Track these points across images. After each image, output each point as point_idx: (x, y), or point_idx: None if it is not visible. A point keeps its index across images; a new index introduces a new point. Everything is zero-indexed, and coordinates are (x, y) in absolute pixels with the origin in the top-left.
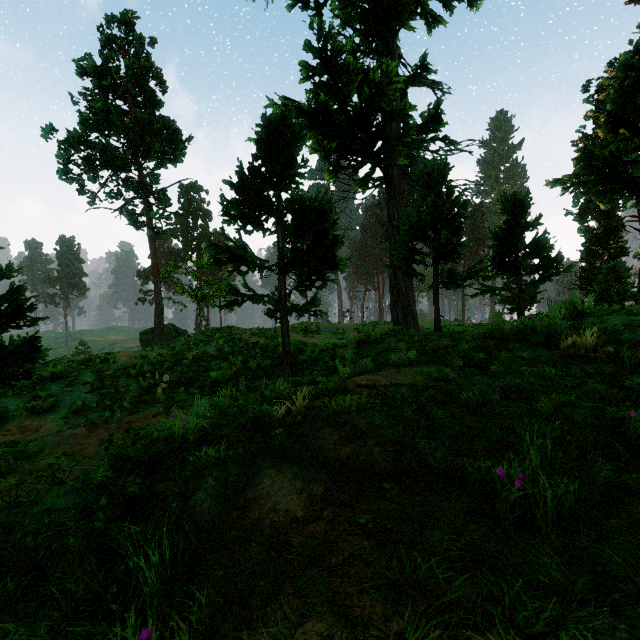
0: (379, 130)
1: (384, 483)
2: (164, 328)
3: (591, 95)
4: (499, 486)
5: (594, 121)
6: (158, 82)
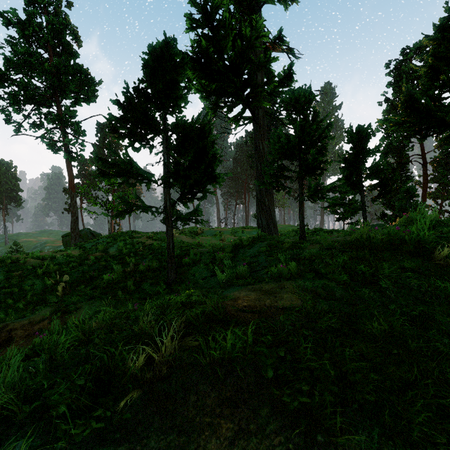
0: (249, 77)
1: None
2: (82, 232)
3: (391, 70)
4: None
5: (393, 88)
6: (74, 37)
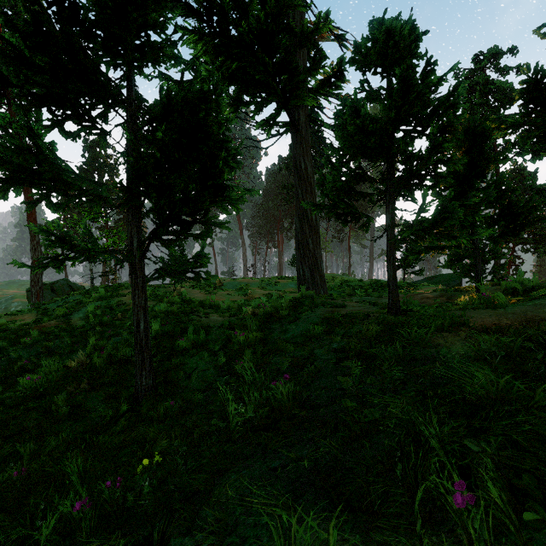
0: (286, 58)
1: None
2: (56, 284)
3: None
4: None
5: (464, 103)
6: (36, 7)
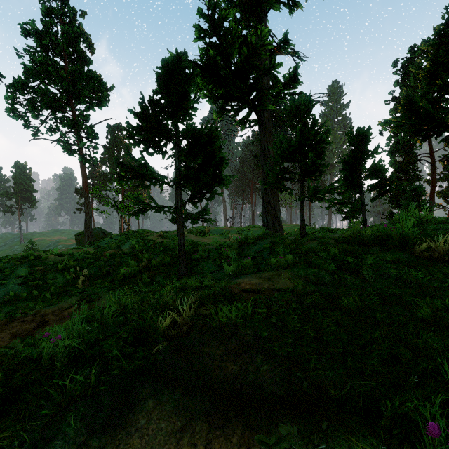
0: (254, 82)
1: (279, 426)
2: (94, 231)
3: (398, 69)
4: (426, 442)
5: (401, 87)
6: (87, 45)
